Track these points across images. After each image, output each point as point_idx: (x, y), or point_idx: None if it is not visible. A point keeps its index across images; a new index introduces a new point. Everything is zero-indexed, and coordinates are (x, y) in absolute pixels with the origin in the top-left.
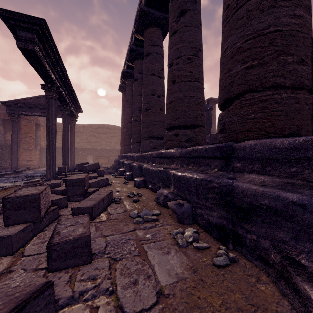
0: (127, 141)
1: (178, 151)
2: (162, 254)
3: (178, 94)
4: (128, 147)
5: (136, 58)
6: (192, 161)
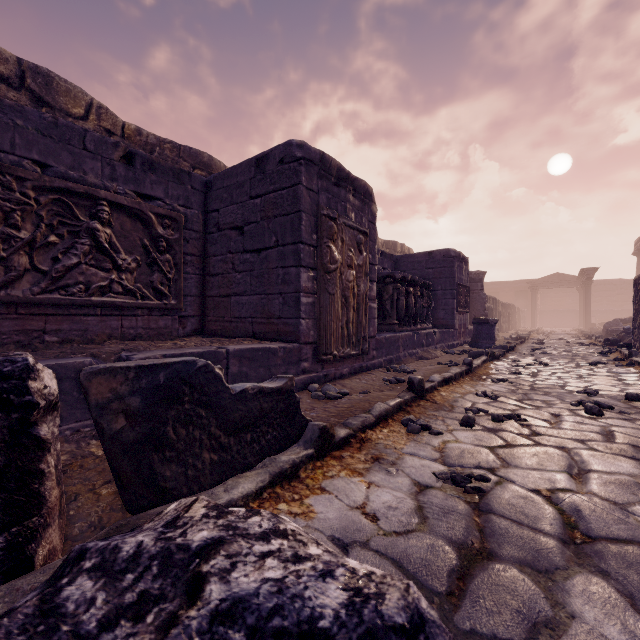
0: None
1: None
2: None
3: None
4: None
5: None
6: None
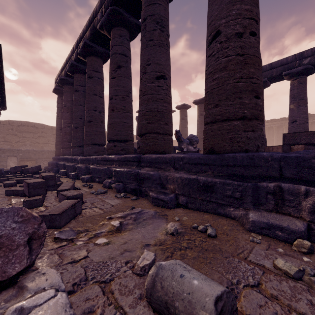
0: (65, 144)
1: (117, 157)
2: (112, 200)
3: (116, 119)
4: (67, 150)
5: (77, 72)
6: (124, 163)
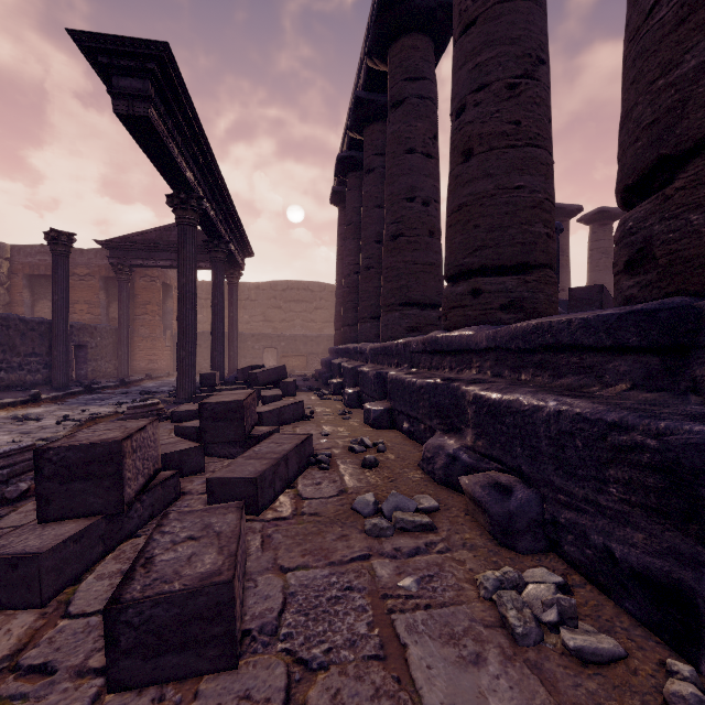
0: (349, 315)
1: (486, 334)
2: (458, 664)
3: (481, 183)
4: (352, 331)
5: (370, 120)
6: (531, 361)
